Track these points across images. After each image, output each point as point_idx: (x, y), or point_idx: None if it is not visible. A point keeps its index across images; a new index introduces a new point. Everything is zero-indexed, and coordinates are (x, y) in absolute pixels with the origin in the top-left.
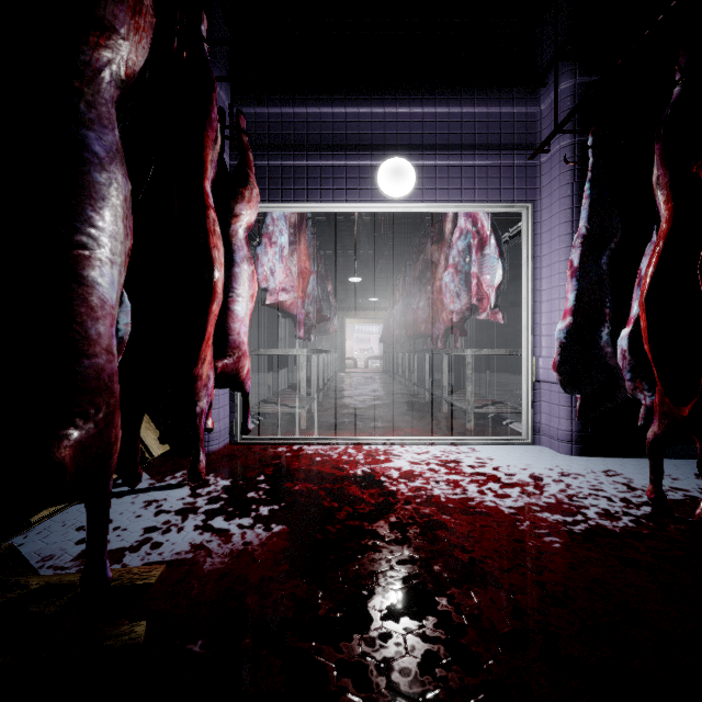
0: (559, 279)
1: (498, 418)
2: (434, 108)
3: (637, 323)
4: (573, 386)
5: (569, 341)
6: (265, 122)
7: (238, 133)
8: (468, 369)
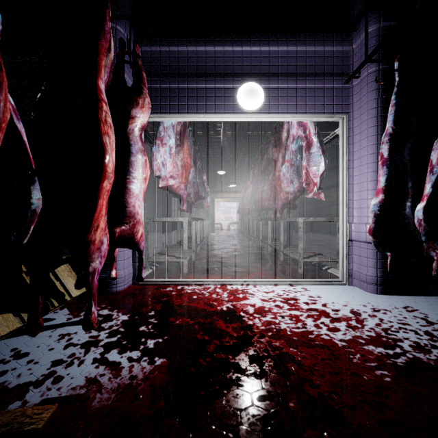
0: (367, 167)
1: (319, 265)
2: (277, 47)
3: (429, 198)
4: (383, 245)
5: (381, 212)
6: (158, 57)
7: (134, 57)
8: (300, 231)
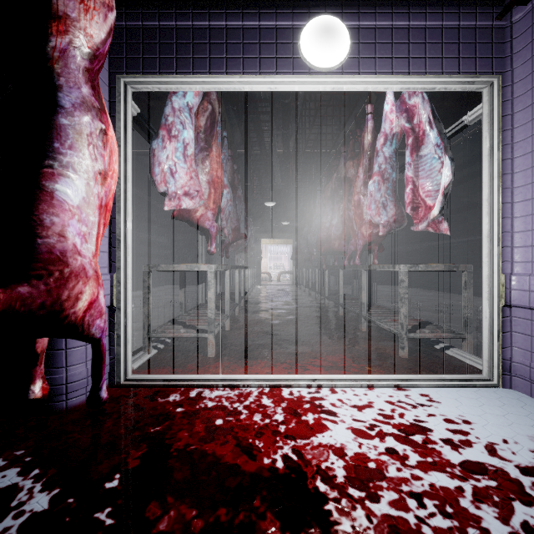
0: None
1: (427, 340)
2: None
3: None
4: None
5: None
6: None
7: None
8: (402, 287)
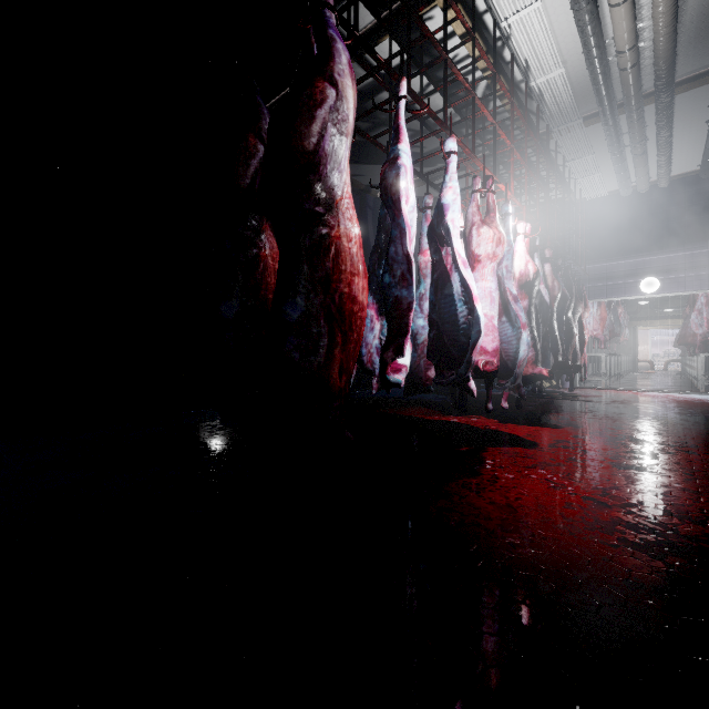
0: None
1: None
2: (669, 255)
3: None
4: None
5: None
6: (587, 271)
7: (582, 291)
8: (700, 363)
